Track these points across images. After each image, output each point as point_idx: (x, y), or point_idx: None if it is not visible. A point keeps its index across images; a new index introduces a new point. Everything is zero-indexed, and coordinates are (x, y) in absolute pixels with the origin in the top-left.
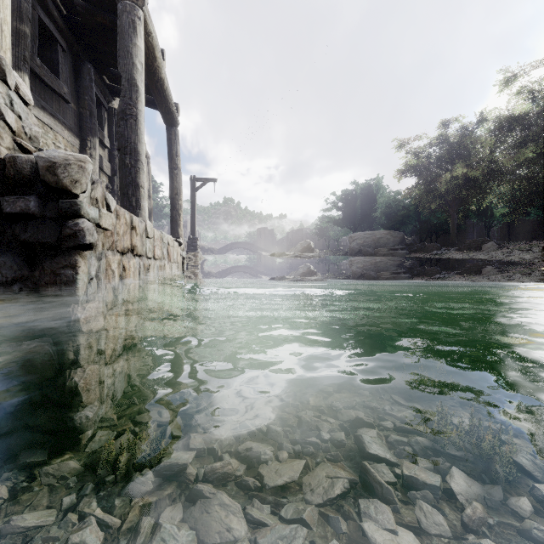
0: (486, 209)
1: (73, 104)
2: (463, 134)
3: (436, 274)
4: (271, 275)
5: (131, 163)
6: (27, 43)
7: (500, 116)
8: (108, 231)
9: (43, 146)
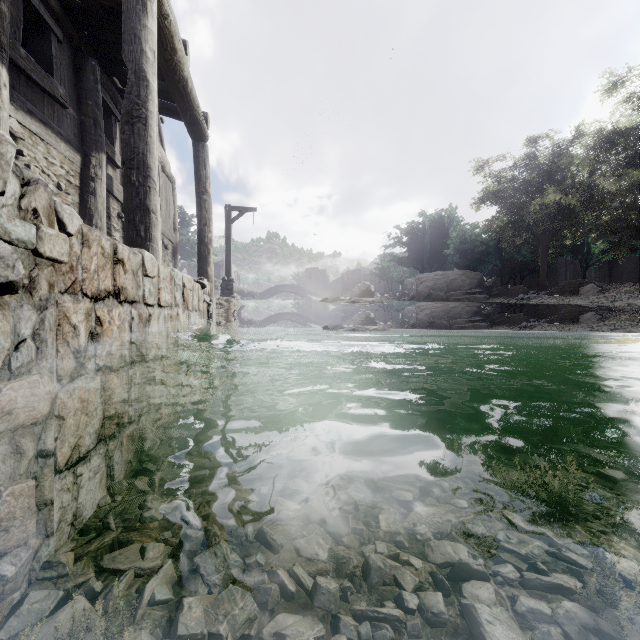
0: (582, 244)
1: (72, 111)
2: (556, 154)
3: (525, 324)
4: (323, 325)
5: (138, 180)
6: (5, 25)
7: (602, 130)
8: (63, 264)
9: (31, 161)
